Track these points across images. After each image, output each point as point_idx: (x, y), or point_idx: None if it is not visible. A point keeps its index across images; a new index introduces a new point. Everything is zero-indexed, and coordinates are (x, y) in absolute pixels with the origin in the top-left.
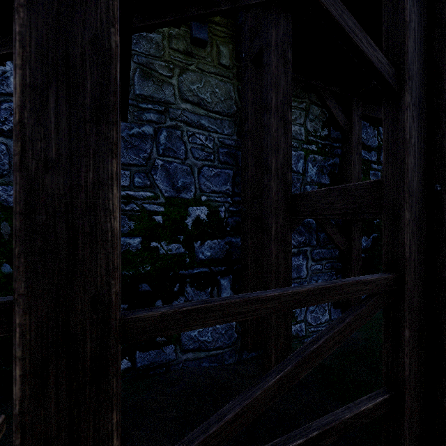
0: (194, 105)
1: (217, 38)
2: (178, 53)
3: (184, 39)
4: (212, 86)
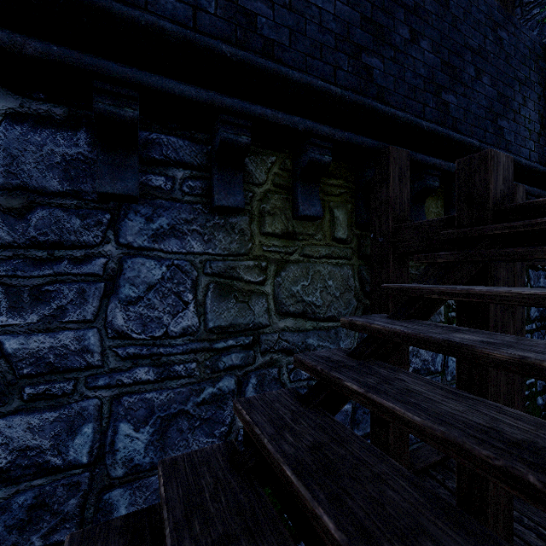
0: (297, 318)
1: (330, 198)
2: (274, 238)
3: (282, 212)
4: (324, 277)
